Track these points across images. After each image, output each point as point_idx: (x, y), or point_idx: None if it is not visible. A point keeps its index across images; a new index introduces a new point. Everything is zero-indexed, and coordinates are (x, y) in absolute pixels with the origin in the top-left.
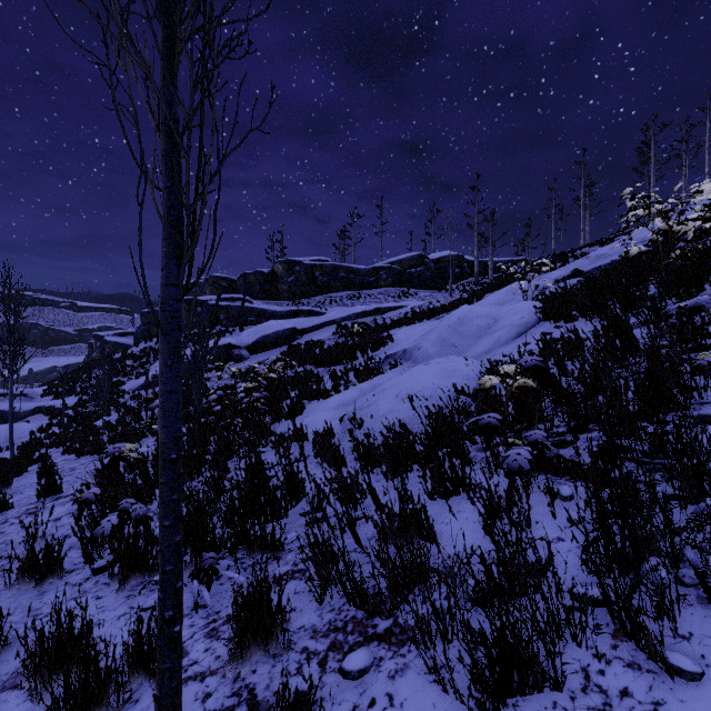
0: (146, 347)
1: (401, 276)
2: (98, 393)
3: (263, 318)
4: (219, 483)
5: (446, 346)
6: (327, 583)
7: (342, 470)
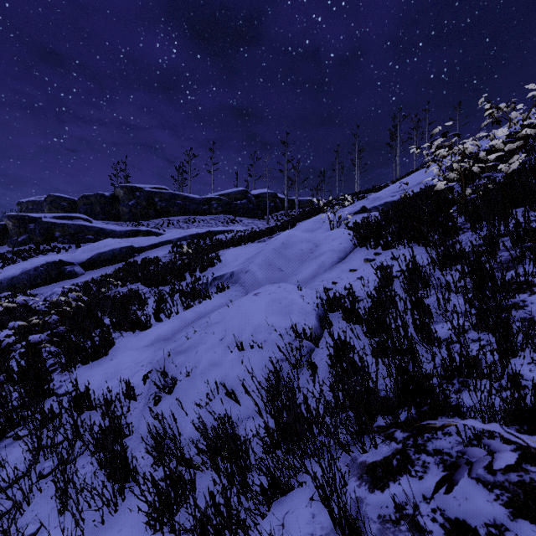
0: None
1: (229, 206)
2: None
3: (102, 236)
4: None
5: (272, 269)
6: None
7: (129, 492)
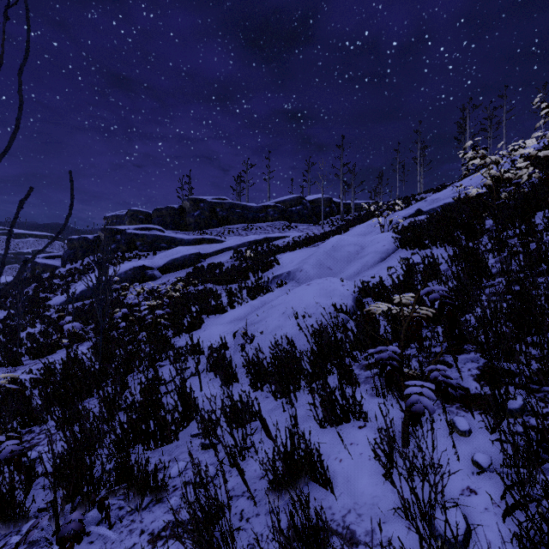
0: (71, 268)
1: (285, 212)
2: (26, 308)
3: (173, 244)
4: (114, 402)
5: (323, 268)
6: (209, 548)
7: (234, 385)
